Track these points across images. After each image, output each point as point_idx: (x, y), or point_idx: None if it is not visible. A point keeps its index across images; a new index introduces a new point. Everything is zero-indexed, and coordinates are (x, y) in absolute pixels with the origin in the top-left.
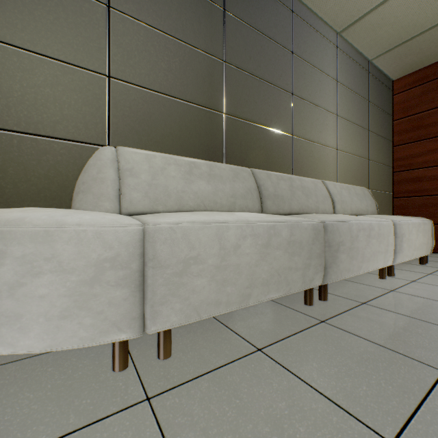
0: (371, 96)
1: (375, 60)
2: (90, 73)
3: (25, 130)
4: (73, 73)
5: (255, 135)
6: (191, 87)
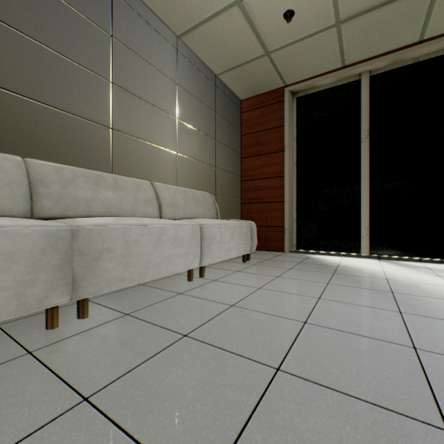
0: (218, 109)
1: (221, 76)
2: None
3: None
4: None
5: (45, 118)
6: None
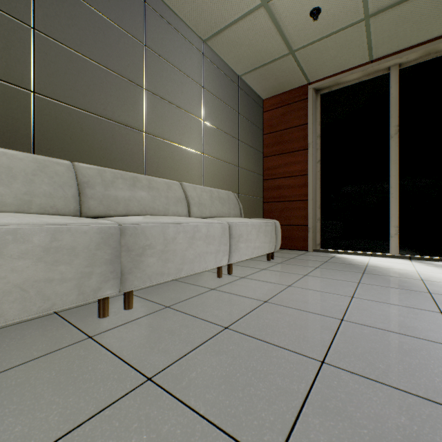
0: (241, 109)
1: (244, 77)
2: None
3: None
4: None
5: (88, 125)
6: None
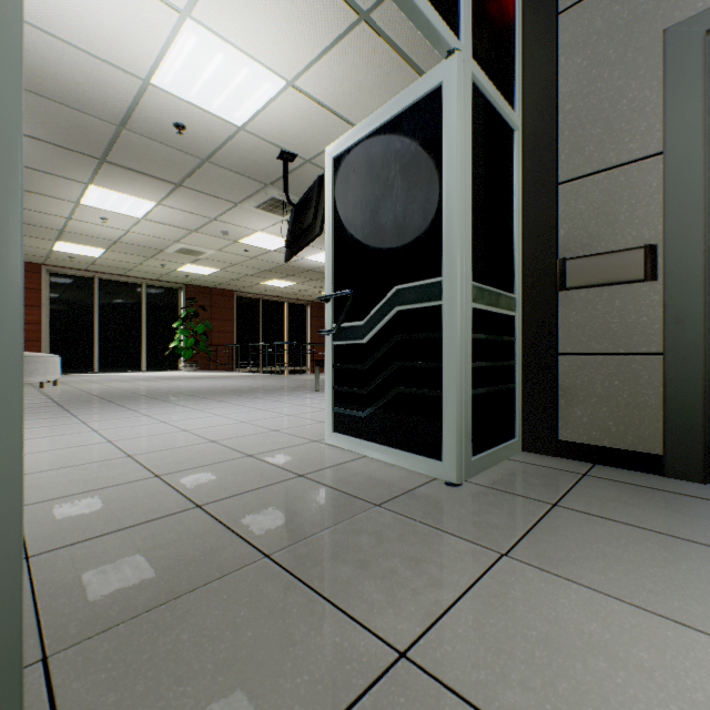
0: None
1: None
2: None
3: None
4: None
5: None
6: None
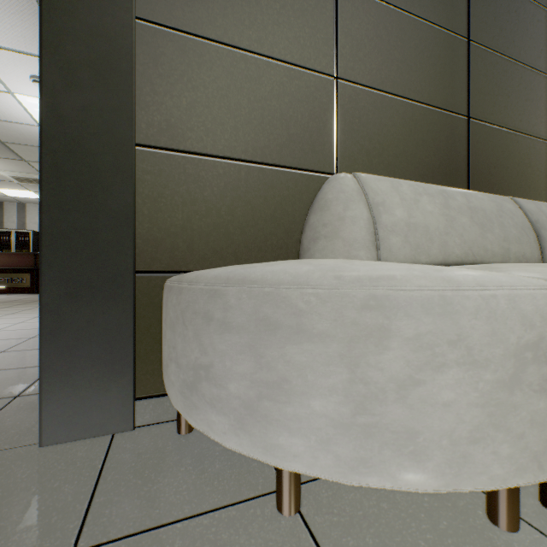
0: None
1: None
2: (317, 75)
3: (252, 158)
4: (299, 78)
5: (507, 146)
6: (428, 83)
